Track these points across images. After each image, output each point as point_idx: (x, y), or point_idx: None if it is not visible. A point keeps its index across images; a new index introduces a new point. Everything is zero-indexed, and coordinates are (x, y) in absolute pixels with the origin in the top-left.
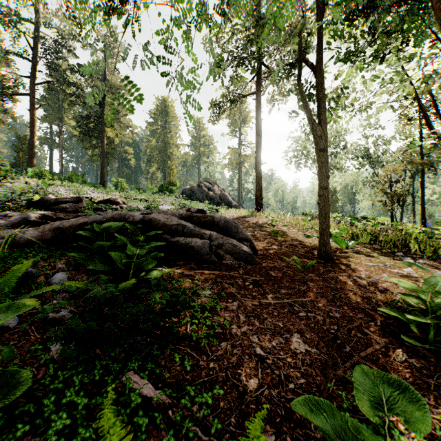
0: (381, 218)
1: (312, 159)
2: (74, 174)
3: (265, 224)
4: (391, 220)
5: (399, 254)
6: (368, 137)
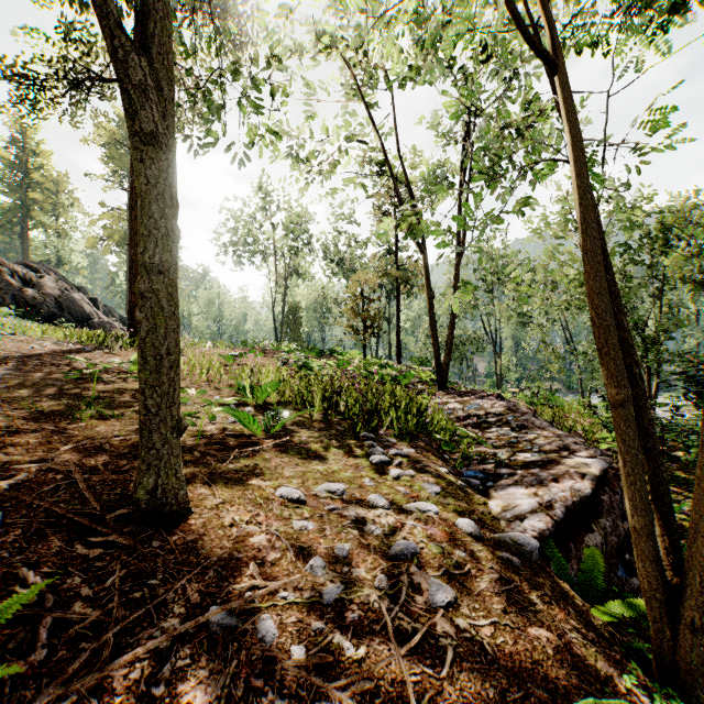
0: (352, 353)
1: (263, 253)
2: None
3: (108, 372)
4: (364, 355)
5: (366, 435)
6: (340, 234)
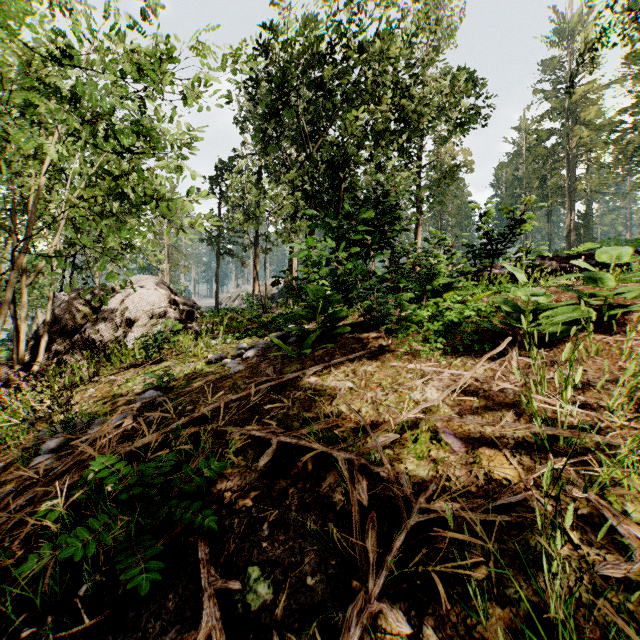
0: None
1: None
2: (605, 240)
3: None
4: None
5: None
6: None
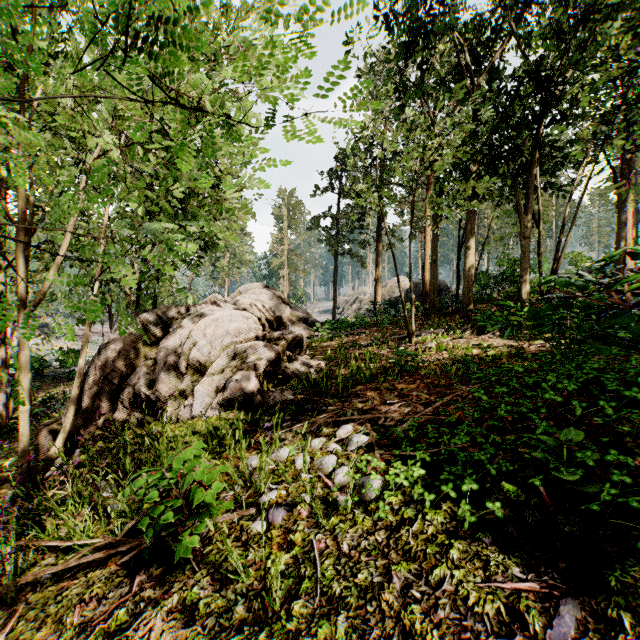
0: None
1: None
2: None
3: None
4: None
5: None
6: None
